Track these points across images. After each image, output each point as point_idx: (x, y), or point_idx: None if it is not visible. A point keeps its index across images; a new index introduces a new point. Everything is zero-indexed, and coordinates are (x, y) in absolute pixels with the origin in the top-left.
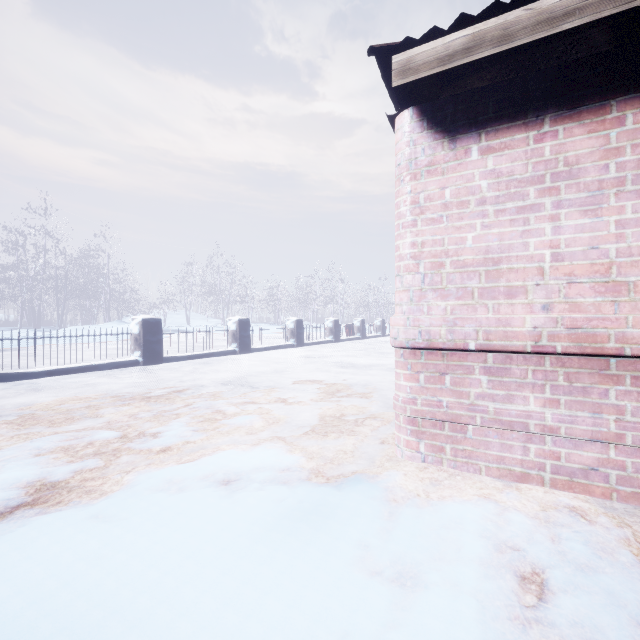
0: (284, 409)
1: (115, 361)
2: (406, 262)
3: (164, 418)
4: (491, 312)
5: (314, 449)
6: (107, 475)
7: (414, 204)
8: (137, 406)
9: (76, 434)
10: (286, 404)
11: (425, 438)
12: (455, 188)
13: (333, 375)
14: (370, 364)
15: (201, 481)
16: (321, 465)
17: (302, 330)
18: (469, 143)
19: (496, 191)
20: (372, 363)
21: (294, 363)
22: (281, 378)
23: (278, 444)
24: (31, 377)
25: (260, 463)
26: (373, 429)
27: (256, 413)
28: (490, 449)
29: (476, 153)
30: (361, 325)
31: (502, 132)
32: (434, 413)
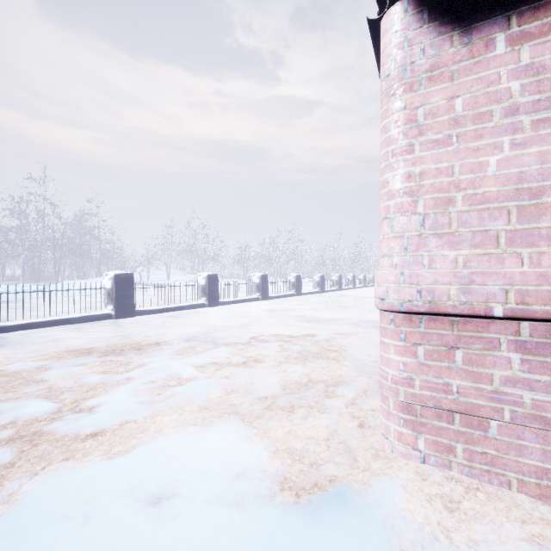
0: (245, 372)
1: (88, 315)
2: (398, 200)
3: (112, 384)
4: (527, 264)
5: (278, 435)
6: (5, 480)
7: (410, 123)
8: (90, 367)
9: (3, 407)
10: (248, 366)
11: (425, 432)
12: (470, 96)
13: (297, 330)
14: (332, 318)
15: (121, 499)
16: (287, 466)
17: (267, 285)
18: (492, 32)
19: (535, 94)
20: (334, 317)
21: (259, 316)
22: (245, 333)
23: (234, 427)
24: (2, 331)
25: (207, 463)
26: (347, 403)
27: (214, 378)
28: (525, 456)
29: (503, 44)
30: (320, 280)
31: (545, 9)
32: (439, 400)
